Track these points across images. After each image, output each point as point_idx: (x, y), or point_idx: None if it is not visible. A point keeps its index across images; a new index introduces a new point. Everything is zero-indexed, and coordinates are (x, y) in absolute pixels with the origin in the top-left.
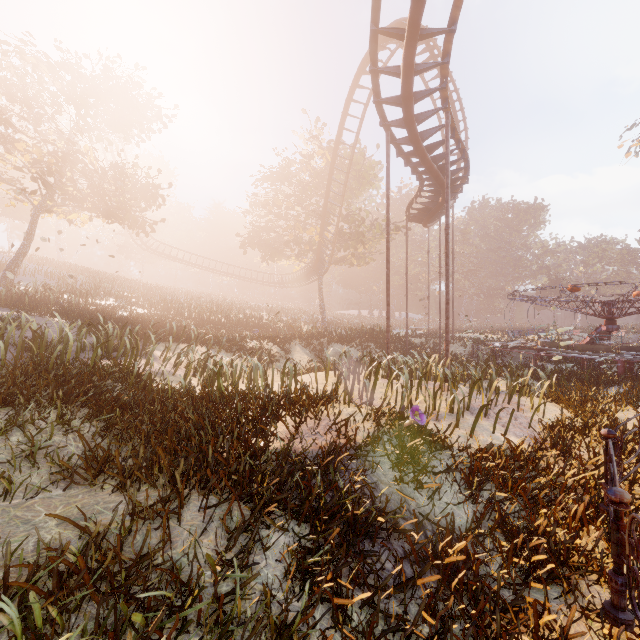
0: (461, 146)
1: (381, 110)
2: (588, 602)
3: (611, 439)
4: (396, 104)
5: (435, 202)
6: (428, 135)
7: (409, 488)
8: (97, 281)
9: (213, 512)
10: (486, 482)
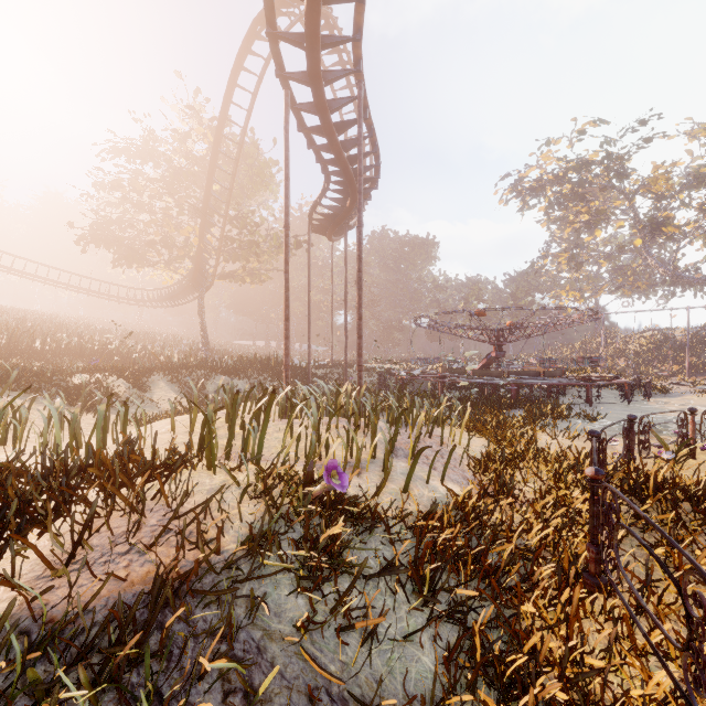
0: (373, 136)
1: (278, 53)
2: None
3: (599, 481)
4: (298, 44)
5: (342, 208)
6: (338, 105)
7: (326, 629)
8: None
9: None
10: (447, 578)
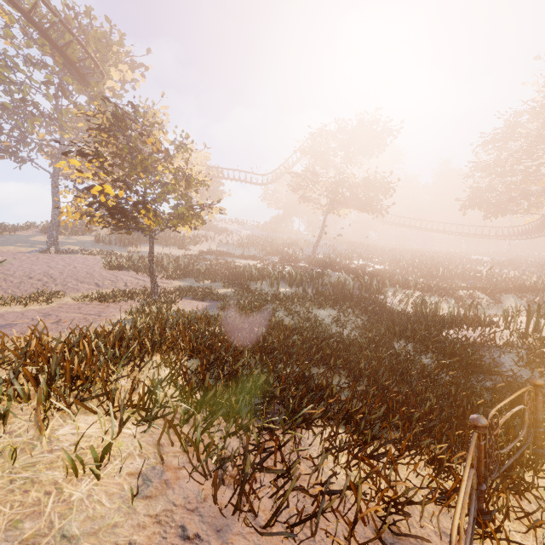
0: None
1: None
2: None
3: None
4: None
5: None
6: None
7: (528, 372)
8: (352, 248)
9: (408, 342)
10: None
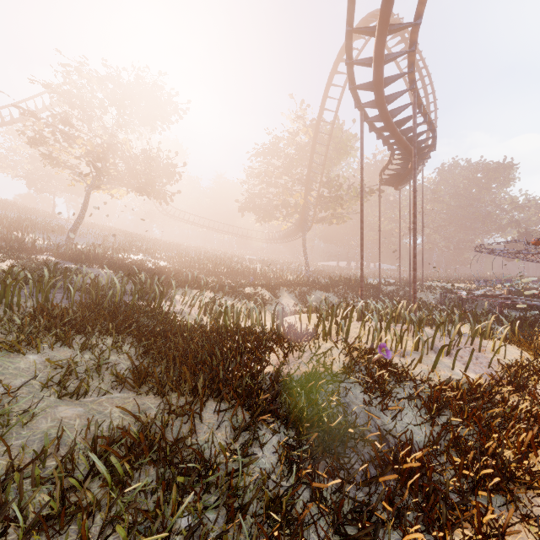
0: (428, 119)
1: (356, 94)
2: (527, 510)
3: None
4: (368, 89)
5: (405, 168)
6: (397, 112)
7: (376, 409)
8: (130, 240)
9: (224, 414)
10: (443, 409)
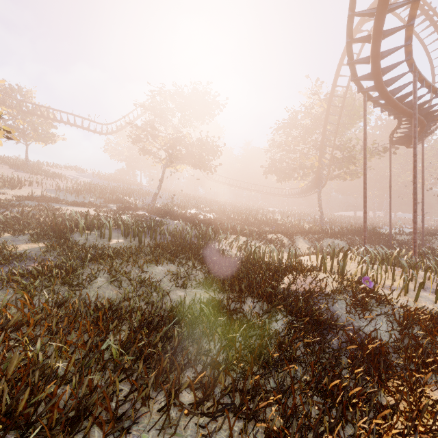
0: (433, 89)
1: (358, 83)
2: None
3: None
4: (368, 79)
5: None
6: (398, 91)
7: (356, 318)
8: (187, 199)
9: (256, 303)
10: (409, 324)
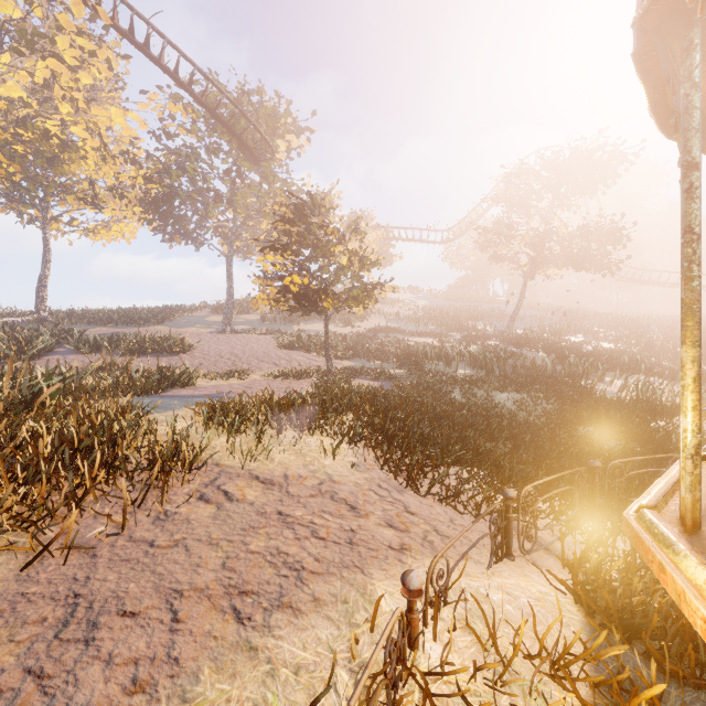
0: None
1: None
2: None
3: None
4: None
5: None
6: None
7: None
8: (569, 319)
9: (597, 427)
10: None
